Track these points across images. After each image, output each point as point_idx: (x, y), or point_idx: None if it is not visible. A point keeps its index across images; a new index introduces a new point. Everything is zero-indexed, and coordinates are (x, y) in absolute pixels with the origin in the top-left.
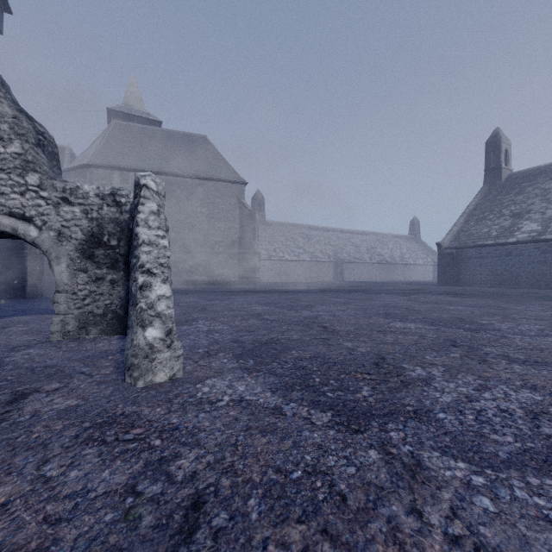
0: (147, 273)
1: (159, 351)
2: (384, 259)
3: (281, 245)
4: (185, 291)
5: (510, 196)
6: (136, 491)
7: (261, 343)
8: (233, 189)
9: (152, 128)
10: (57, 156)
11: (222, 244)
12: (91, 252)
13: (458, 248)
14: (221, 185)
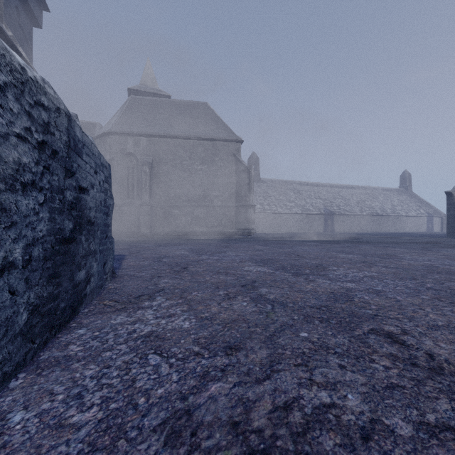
0: None
1: None
2: (374, 211)
3: (274, 199)
4: (184, 241)
5: None
6: None
7: None
8: (230, 147)
9: (161, 99)
10: None
11: (220, 198)
12: None
13: None
14: (219, 144)
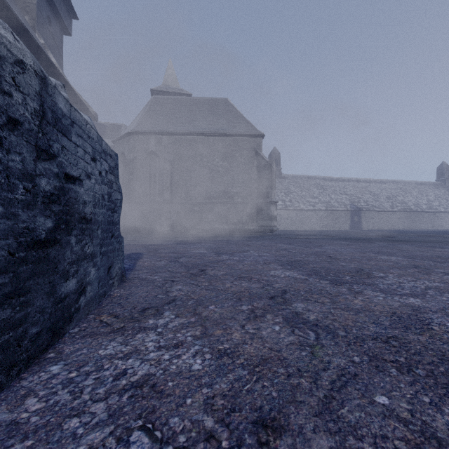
0: None
1: None
2: (407, 207)
3: (296, 196)
4: (204, 239)
5: None
6: None
7: None
8: (251, 142)
9: (182, 97)
10: None
11: (240, 195)
12: None
13: None
14: (239, 139)
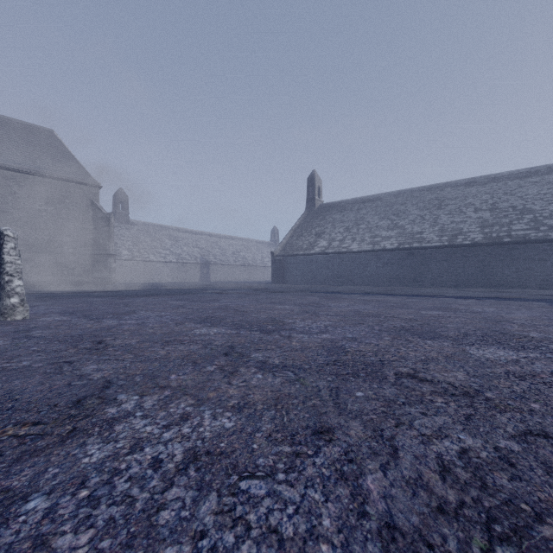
0: (11, 276)
1: (18, 307)
2: (247, 261)
3: (146, 246)
4: (26, 291)
5: (317, 220)
6: (18, 328)
7: (79, 310)
8: (85, 191)
9: None
10: None
11: (72, 245)
12: None
13: (284, 256)
14: (71, 185)
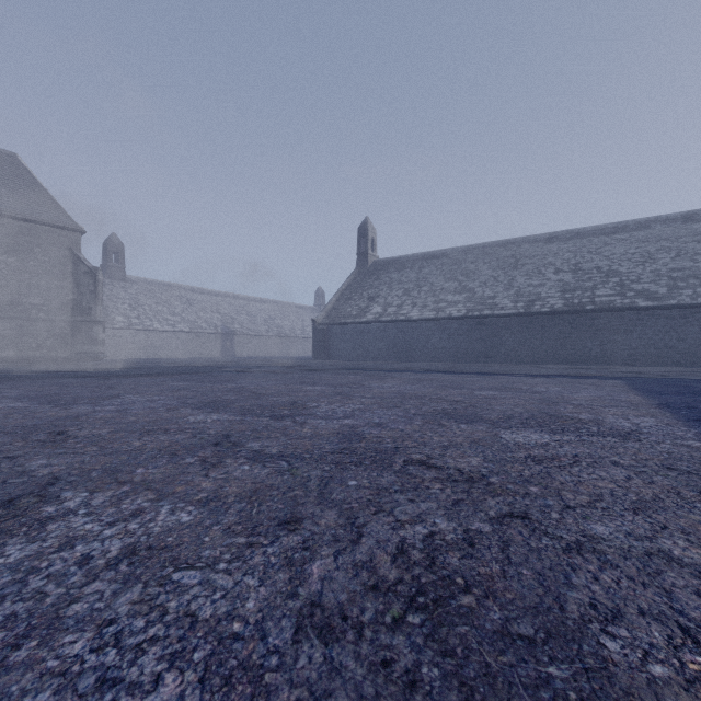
0: None
1: None
2: (283, 331)
3: (149, 310)
4: None
5: (371, 280)
6: None
7: (43, 395)
8: (62, 237)
9: None
10: None
11: (43, 308)
12: None
13: (328, 325)
14: (42, 229)
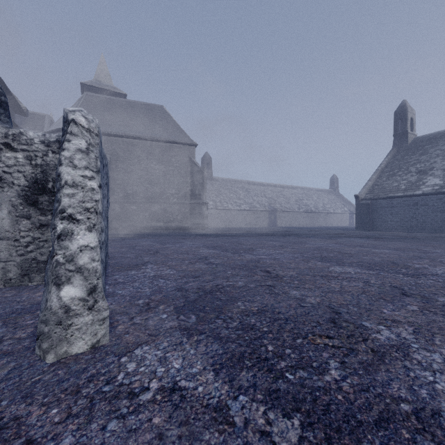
0: (68, 220)
1: (78, 315)
2: (309, 208)
3: (225, 197)
4: (144, 235)
5: (415, 156)
6: None
7: (206, 292)
8: (185, 150)
9: (117, 99)
10: (4, 104)
11: (176, 196)
12: (35, 198)
13: (372, 199)
14: (175, 146)
